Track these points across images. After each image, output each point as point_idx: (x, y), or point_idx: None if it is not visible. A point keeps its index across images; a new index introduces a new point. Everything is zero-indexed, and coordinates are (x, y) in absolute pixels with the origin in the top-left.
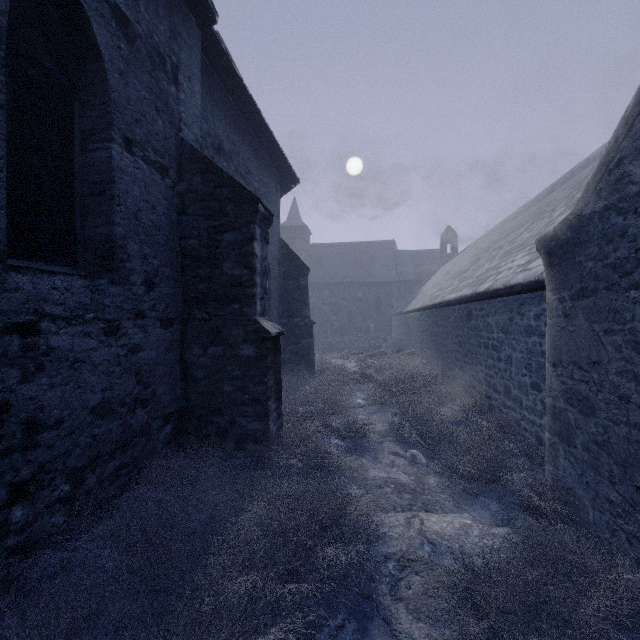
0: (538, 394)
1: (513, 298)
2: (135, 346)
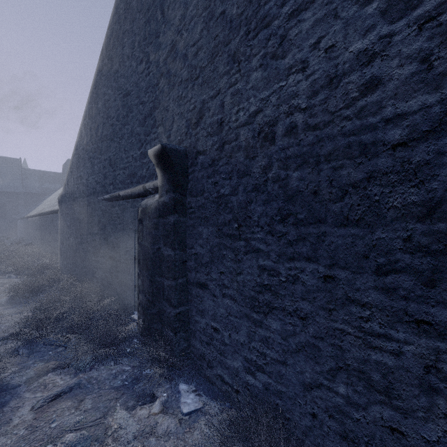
0: None
1: None
2: None
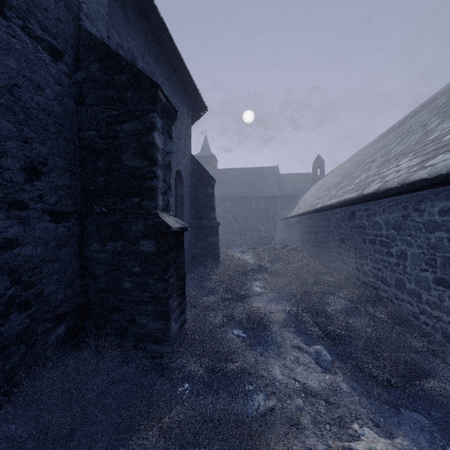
0: (446, 290)
1: (407, 196)
2: (9, 241)
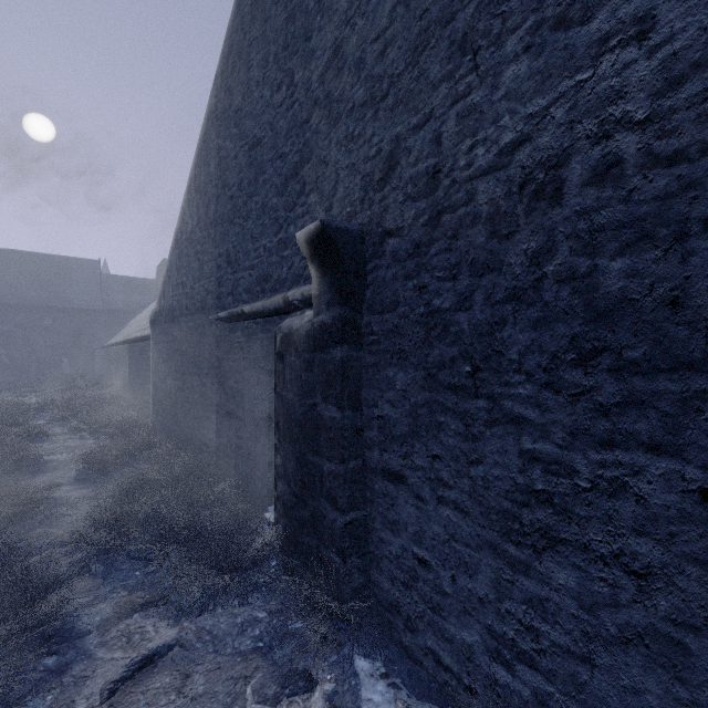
0: None
1: None
2: None
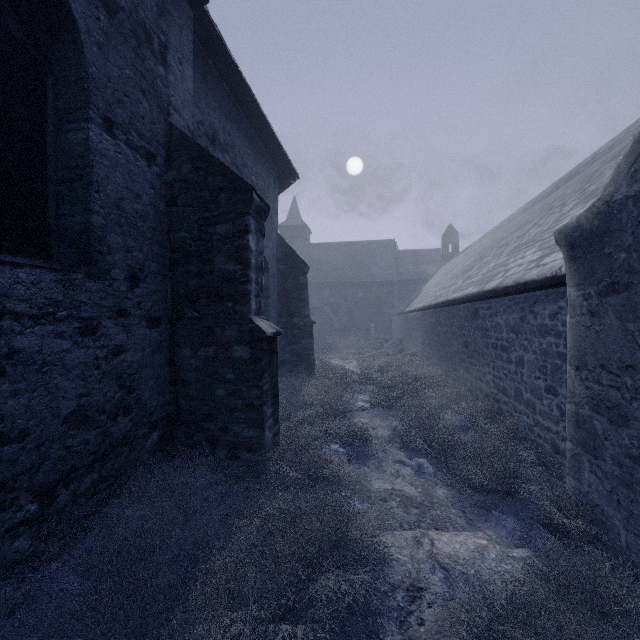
0: (554, 399)
1: (525, 296)
2: (117, 347)
